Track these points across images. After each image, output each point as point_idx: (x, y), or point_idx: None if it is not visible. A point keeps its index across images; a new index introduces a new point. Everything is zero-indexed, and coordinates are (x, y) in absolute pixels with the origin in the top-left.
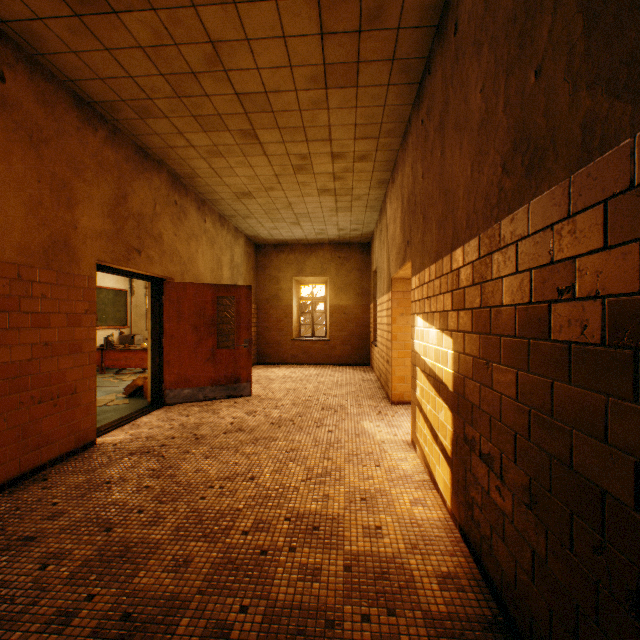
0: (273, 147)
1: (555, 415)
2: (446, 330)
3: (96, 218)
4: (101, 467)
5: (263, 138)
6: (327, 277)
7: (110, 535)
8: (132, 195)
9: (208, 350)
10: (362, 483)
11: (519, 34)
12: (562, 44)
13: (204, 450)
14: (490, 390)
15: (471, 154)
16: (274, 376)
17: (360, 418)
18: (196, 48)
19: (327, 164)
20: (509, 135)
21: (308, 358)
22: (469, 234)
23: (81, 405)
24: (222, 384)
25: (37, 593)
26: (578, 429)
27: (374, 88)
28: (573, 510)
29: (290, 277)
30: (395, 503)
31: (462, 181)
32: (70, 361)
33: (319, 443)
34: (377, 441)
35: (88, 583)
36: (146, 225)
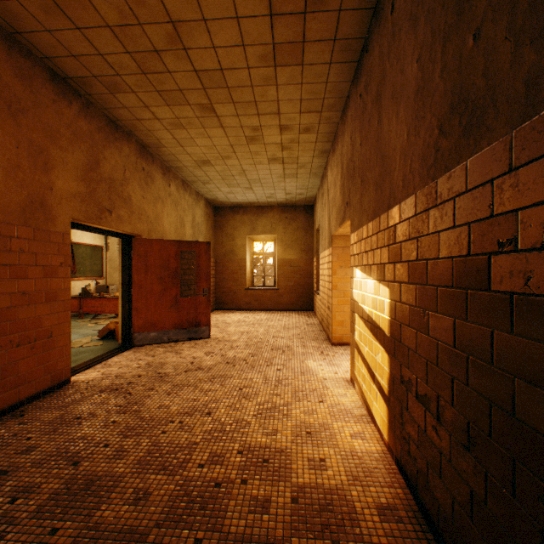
0: (228, 120)
1: (495, 363)
2: (383, 281)
3: (70, 181)
4: (73, 403)
5: (219, 111)
6: (276, 235)
7: (77, 469)
8: (104, 161)
9: (172, 298)
10: (307, 418)
11: (457, 2)
12: (503, 4)
13: (167, 387)
14: (426, 336)
15: (407, 120)
16: (230, 320)
17: (305, 358)
18: (158, 28)
19: (276, 135)
20: (446, 98)
21: (259, 305)
22: (405, 193)
23: (56, 348)
24: (184, 328)
25: (4, 527)
26: (521, 378)
27: (317, 66)
28: (515, 457)
29: (244, 235)
30: (337, 436)
31: (399, 145)
32: (46, 308)
33: (269, 380)
34: (320, 378)
35: (53, 516)
36: (116, 188)
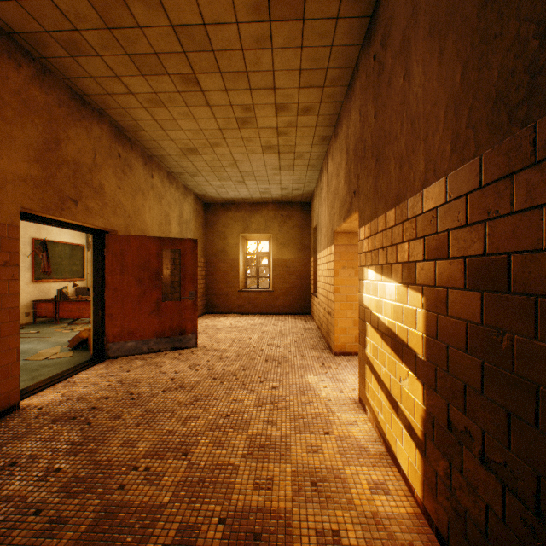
0: (216, 96)
1: None
2: (413, 284)
3: (19, 161)
4: (13, 440)
5: (205, 85)
6: (271, 233)
7: None
8: (66, 142)
9: (152, 303)
10: (311, 459)
11: None
12: None
13: (137, 414)
14: (508, 374)
15: (463, 52)
16: (221, 325)
17: (304, 371)
18: None
19: (271, 117)
20: None
21: (253, 308)
22: (458, 159)
23: None
24: (167, 336)
25: None
26: None
27: (322, 22)
28: None
29: (237, 233)
30: (352, 490)
31: (444, 95)
32: None
33: (262, 403)
34: (323, 399)
35: None
36: (84, 175)
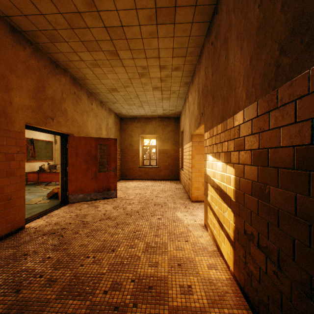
0: (127, 61)
1: None
2: (229, 163)
3: (24, 98)
4: (24, 244)
5: (122, 56)
6: (157, 135)
7: (17, 295)
8: (48, 87)
9: (93, 173)
10: (178, 253)
11: None
12: None
13: (87, 231)
14: (268, 204)
15: (250, 50)
16: (129, 186)
17: (175, 210)
18: None
19: (157, 72)
20: (287, 25)
21: (147, 176)
22: (248, 102)
23: (14, 206)
24: (100, 191)
25: None
26: None
27: (184, 24)
28: None
29: (138, 135)
30: (198, 267)
31: (242, 69)
32: (7, 181)
33: (153, 226)
34: (185, 224)
35: None
36: (57, 104)
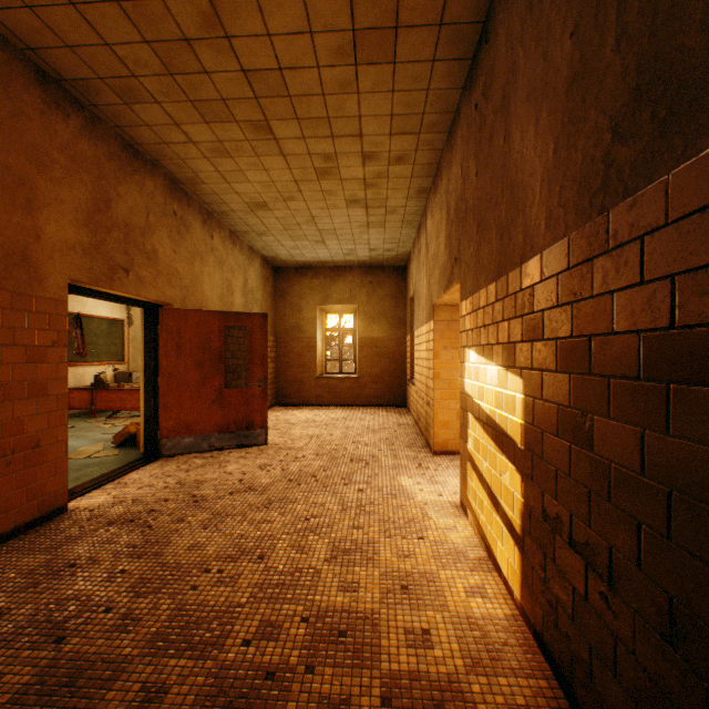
0: (291, 144)
1: None
2: (513, 367)
3: (67, 226)
4: (68, 543)
5: (279, 132)
6: (357, 305)
7: (60, 649)
8: (117, 201)
9: (214, 390)
10: (402, 563)
11: None
12: None
13: (203, 517)
14: (589, 454)
15: (555, 127)
16: (295, 420)
17: (397, 472)
18: (188, 3)
19: (357, 167)
20: (626, 81)
21: (335, 398)
22: (551, 237)
23: (46, 462)
24: (231, 431)
25: None
26: None
27: (416, 65)
28: None
29: (314, 305)
30: (446, 593)
31: (539, 167)
32: (30, 406)
33: (347, 506)
34: (418, 503)
35: None
36: (136, 238)
